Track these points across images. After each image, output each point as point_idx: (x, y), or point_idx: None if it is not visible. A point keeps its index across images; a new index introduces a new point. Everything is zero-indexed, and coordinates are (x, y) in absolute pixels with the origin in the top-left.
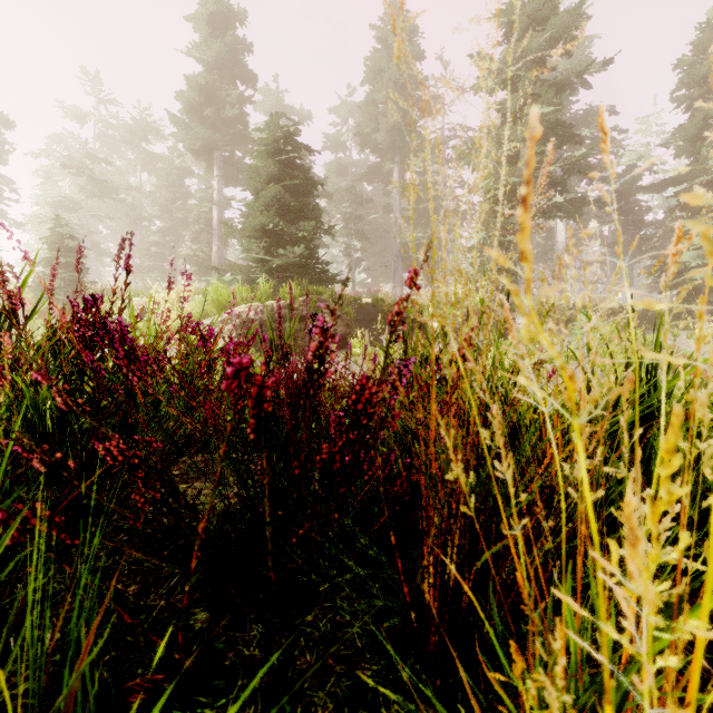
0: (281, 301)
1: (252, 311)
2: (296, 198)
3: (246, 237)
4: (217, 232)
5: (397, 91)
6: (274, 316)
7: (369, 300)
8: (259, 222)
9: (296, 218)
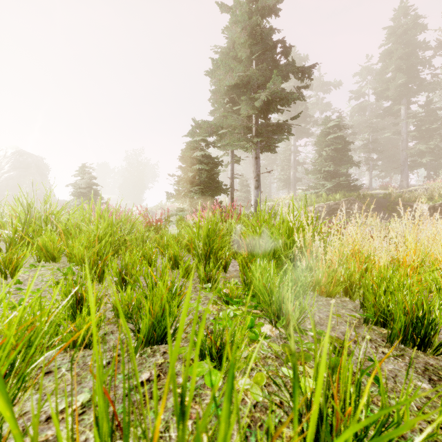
0: (332, 201)
1: (320, 207)
2: (339, 152)
3: (314, 173)
4: (293, 165)
5: (402, 63)
6: (330, 208)
7: (381, 191)
8: (321, 167)
9: (339, 162)
